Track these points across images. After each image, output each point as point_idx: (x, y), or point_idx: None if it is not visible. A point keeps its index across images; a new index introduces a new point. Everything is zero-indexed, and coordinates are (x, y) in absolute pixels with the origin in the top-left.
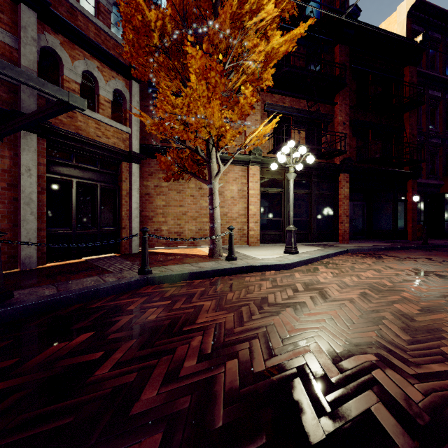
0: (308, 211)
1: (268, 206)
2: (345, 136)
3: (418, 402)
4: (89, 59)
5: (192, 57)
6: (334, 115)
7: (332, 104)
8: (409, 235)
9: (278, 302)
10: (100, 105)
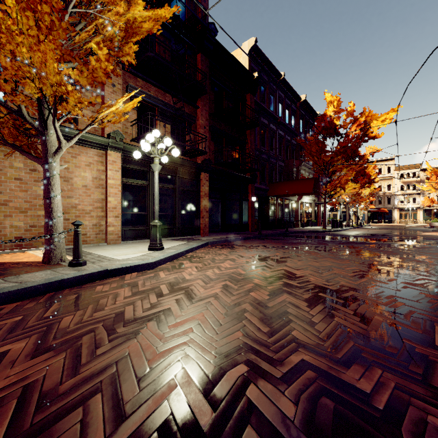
0: (173, 205)
1: (131, 198)
2: (206, 139)
3: (293, 418)
4: None
5: None
6: (197, 118)
7: (195, 107)
8: (250, 228)
9: (137, 316)
10: None
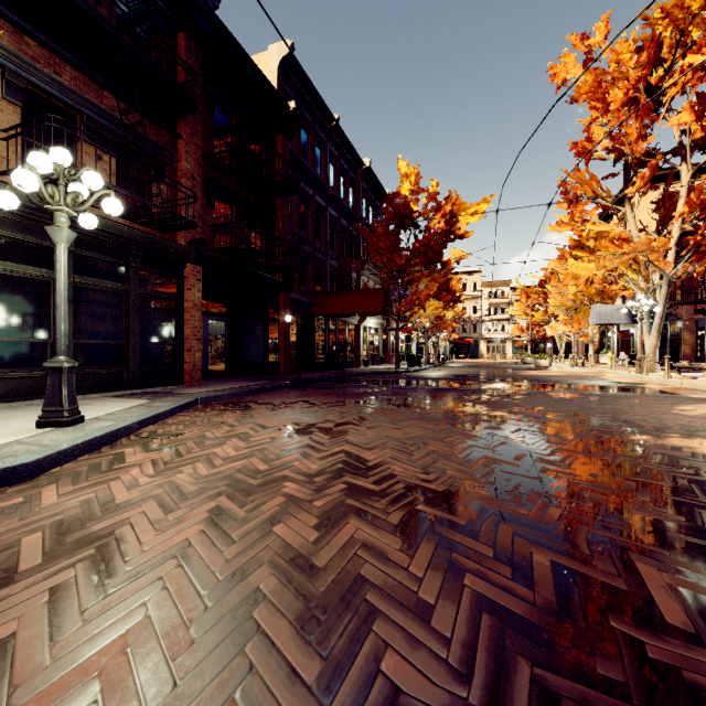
0: (122, 326)
1: (6, 307)
2: (195, 197)
3: None
4: None
5: None
6: (177, 157)
7: (173, 134)
8: (281, 368)
9: None
10: None
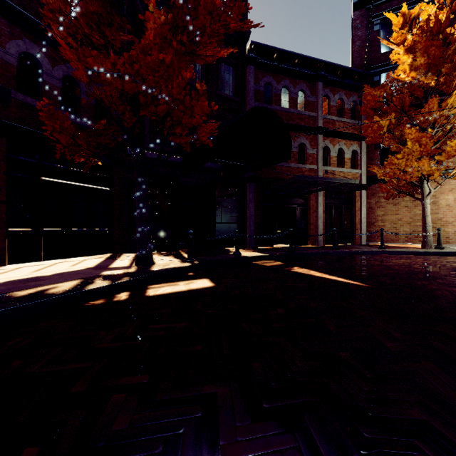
0: None
1: None
2: None
3: None
4: (340, 141)
5: (408, 134)
6: None
7: None
8: None
9: None
10: (345, 163)
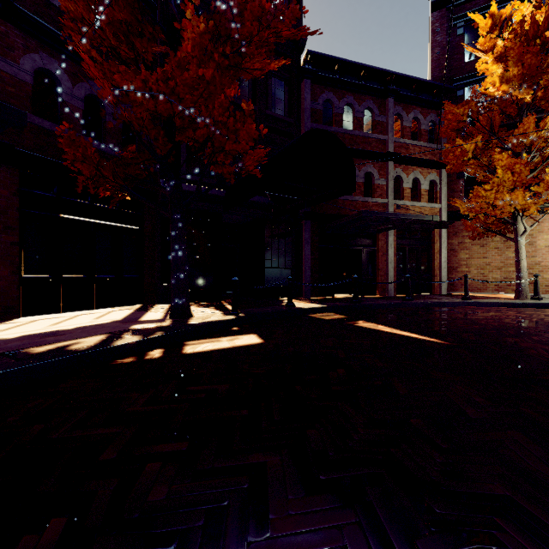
0: None
1: None
2: None
3: None
4: (415, 169)
5: (498, 160)
6: None
7: None
8: None
9: None
10: (421, 196)
